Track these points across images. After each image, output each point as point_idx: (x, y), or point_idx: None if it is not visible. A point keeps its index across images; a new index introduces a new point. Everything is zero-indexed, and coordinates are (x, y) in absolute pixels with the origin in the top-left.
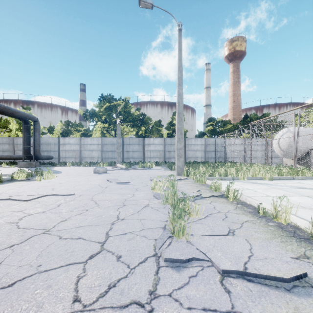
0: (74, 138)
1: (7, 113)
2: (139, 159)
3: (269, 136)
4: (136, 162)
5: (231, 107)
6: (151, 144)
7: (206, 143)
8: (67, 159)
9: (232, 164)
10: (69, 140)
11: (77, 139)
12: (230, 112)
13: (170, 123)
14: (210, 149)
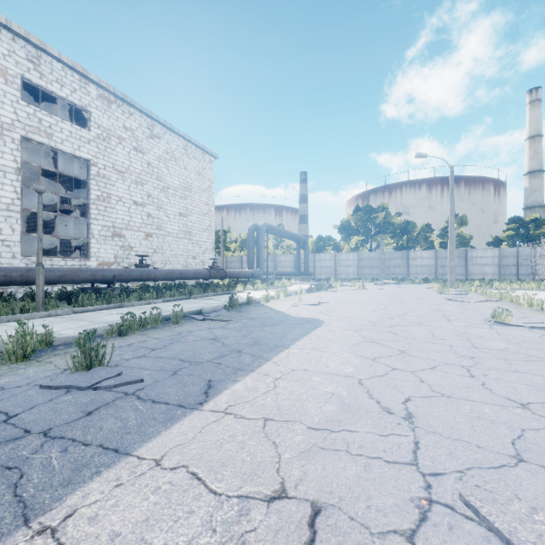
0: (329, 253)
1: (293, 239)
2: (402, 276)
3: None
4: (400, 278)
5: None
6: (418, 258)
7: (501, 254)
8: (322, 275)
9: (533, 282)
10: (324, 256)
11: (332, 254)
12: None
13: (444, 229)
14: (507, 263)
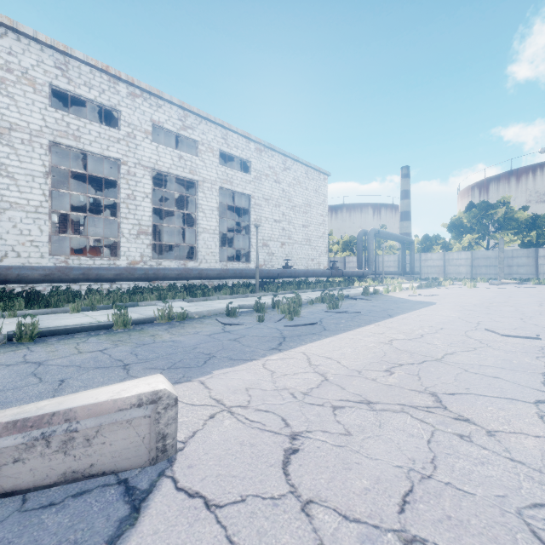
0: (436, 253)
1: (397, 240)
2: (528, 276)
3: None
4: (525, 278)
5: None
6: None
7: None
8: (429, 275)
9: None
10: (431, 256)
11: (440, 254)
12: None
13: None
14: None
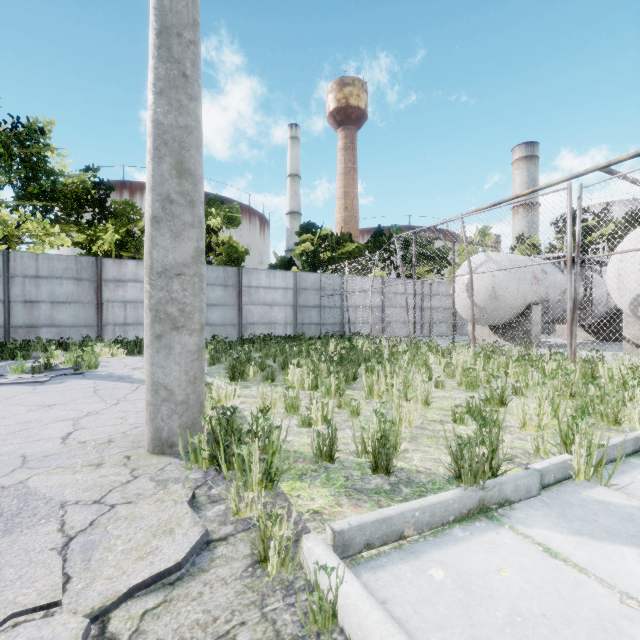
0: None
1: None
2: (81, 330)
3: (422, 278)
4: (48, 341)
5: (341, 219)
6: (130, 281)
7: (298, 284)
8: None
9: (370, 342)
10: None
11: None
12: (339, 229)
13: None
14: (306, 302)
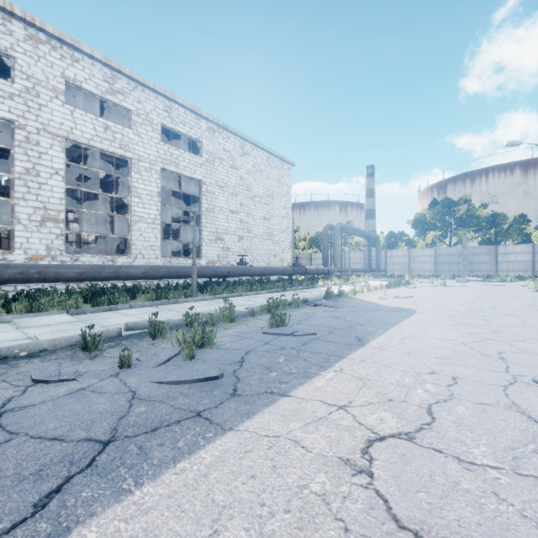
0: (401, 250)
1: (364, 236)
2: (489, 273)
3: None
4: (487, 275)
5: None
6: (509, 253)
7: None
8: (394, 272)
9: None
10: (397, 252)
11: (405, 251)
12: None
13: None
14: None
